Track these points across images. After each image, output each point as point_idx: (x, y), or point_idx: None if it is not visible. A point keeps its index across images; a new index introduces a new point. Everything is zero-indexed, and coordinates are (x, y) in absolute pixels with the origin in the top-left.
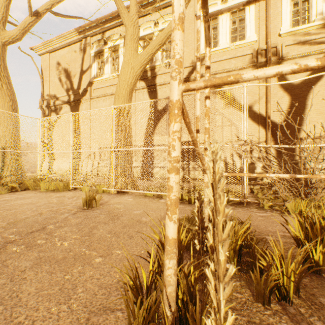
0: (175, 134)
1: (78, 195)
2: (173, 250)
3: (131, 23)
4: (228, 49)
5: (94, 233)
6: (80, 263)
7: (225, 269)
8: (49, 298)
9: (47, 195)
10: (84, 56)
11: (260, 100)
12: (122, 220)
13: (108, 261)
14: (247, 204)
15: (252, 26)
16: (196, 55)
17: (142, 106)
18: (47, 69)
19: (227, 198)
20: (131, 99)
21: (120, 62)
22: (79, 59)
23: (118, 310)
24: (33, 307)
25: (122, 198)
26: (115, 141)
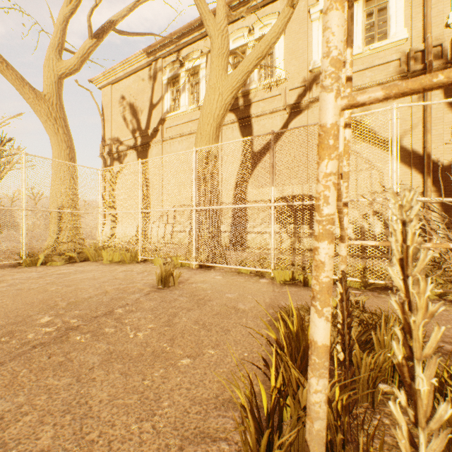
0: (330, 178)
1: (149, 270)
2: (324, 363)
3: (218, 33)
4: (360, 56)
5: (175, 323)
6: (161, 364)
7: (430, 407)
8: (126, 410)
9: (111, 268)
10: (154, 84)
11: (413, 130)
12: (211, 306)
13: (199, 365)
14: (398, 291)
15: (399, 16)
16: (309, 69)
17: (231, 147)
18: (109, 106)
19: (365, 280)
20: (218, 138)
21: (200, 89)
22: (148, 89)
23: (221, 439)
24: (107, 422)
25: (207, 275)
26: (197, 197)
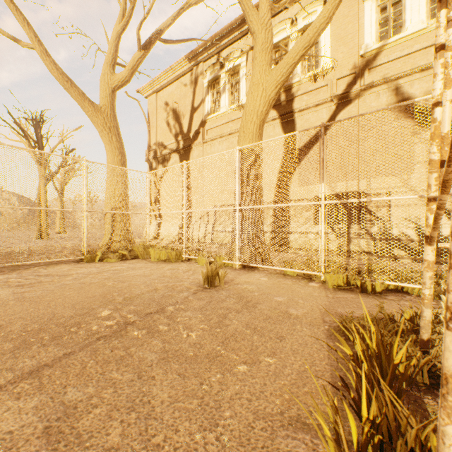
0: None
1: (194, 268)
2: None
3: (261, 27)
4: (423, 32)
5: (226, 325)
6: (217, 368)
7: None
8: (188, 415)
9: (158, 266)
10: (195, 88)
11: None
12: (260, 309)
13: (257, 373)
14: None
15: None
16: (361, 54)
17: (272, 145)
18: (154, 113)
19: (439, 289)
20: (261, 135)
21: (240, 88)
22: (189, 93)
23: None
24: (170, 425)
25: (252, 276)
26: (240, 196)
